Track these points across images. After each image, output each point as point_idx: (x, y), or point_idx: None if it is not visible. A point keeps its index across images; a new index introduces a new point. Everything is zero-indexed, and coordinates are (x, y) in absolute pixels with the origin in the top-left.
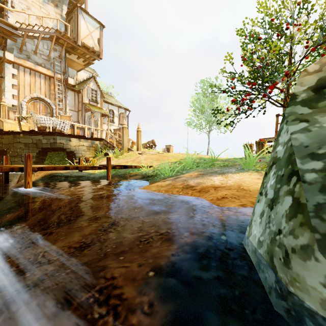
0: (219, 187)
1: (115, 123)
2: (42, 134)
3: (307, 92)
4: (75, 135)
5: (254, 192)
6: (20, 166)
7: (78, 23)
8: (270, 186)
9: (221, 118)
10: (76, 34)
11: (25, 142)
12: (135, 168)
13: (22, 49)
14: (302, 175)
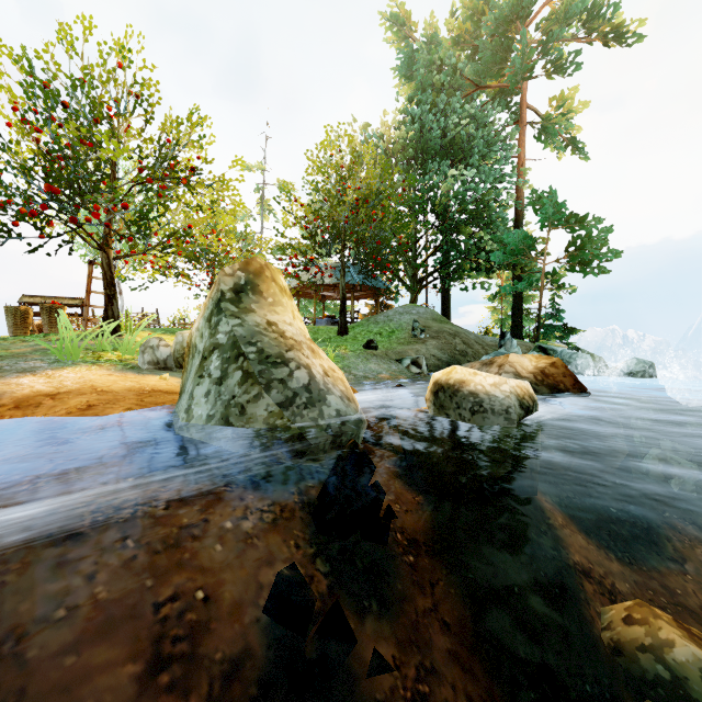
0: (60, 393)
1: None
2: None
3: (231, 293)
4: None
5: (126, 393)
6: None
7: None
8: (215, 367)
9: None
10: None
11: None
12: None
13: None
14: (248, 356)
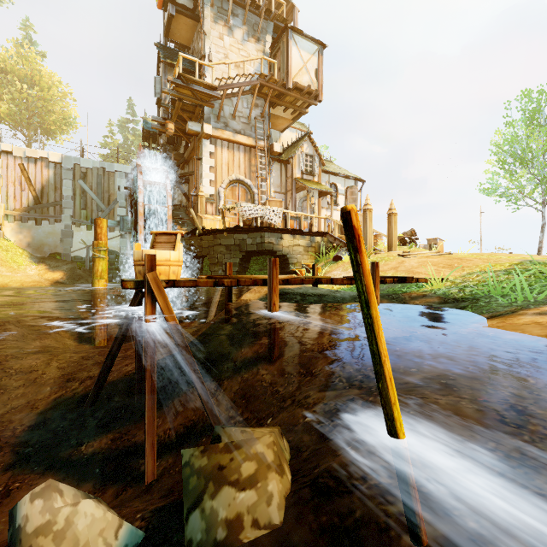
0: None
1: (339, 205)
2: (247, 230)
3: None
4: (288, 229)
5: None
6: (259, 277)
7: (288, 54)
8: None
9: None
10: (284, 73)
11: (226, 244)
12: (416, 282)
13: (220, 115)
14: None
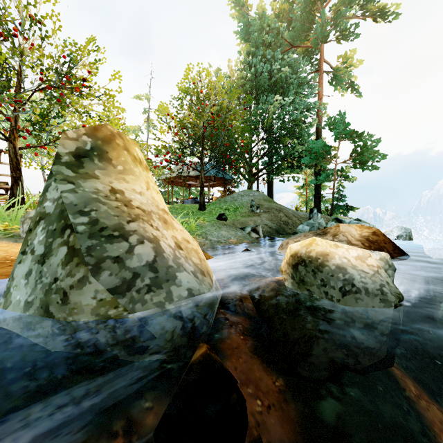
0: None
1: None
2: None
3: (70, 156)
4: None
5: None
6: None
7: None
8: (38, 242)
9: None
10: None
11: None
12: None
13: None
14: (75, 228)
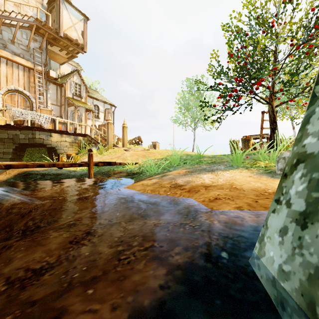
0: (210, 186)
1: (100, 118)
2: (18, 128)
3: None
4: (57, 130)
5: (249, 192)
6: None
7: (60, 13)
8: (296, 192)
9: (206, 116)
10: (58, 25)
11: None
12: (120, 165)
13: None
14: None
